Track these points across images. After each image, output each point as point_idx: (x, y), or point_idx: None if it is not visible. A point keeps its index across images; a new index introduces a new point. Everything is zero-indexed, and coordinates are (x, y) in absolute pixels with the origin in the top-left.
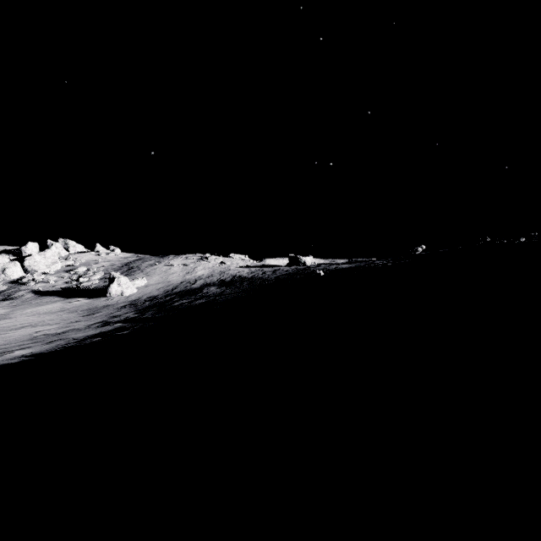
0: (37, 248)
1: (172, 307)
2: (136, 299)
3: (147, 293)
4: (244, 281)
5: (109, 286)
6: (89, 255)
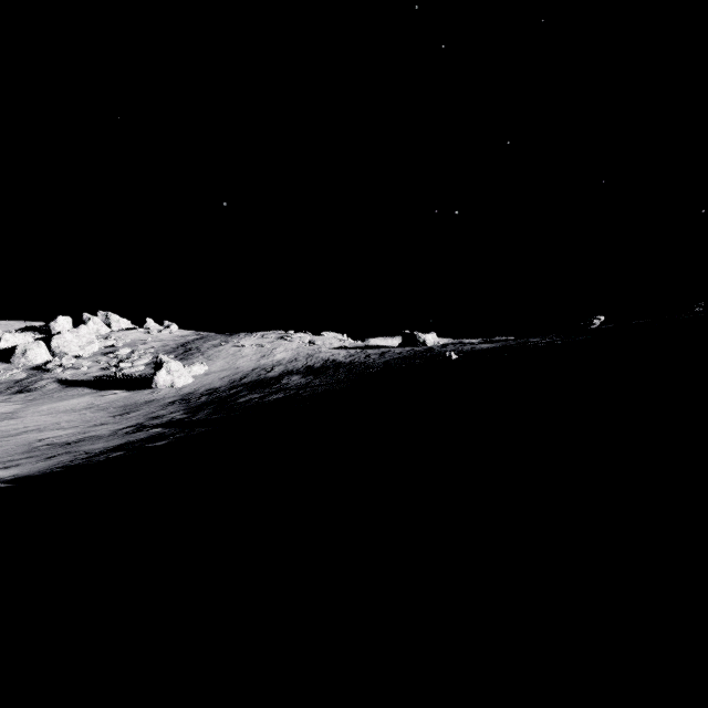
0: (70, 324)
1: (235, 404)
2: (190, 392)
3: (206, 384)
4: (340, 368)
5: (155, 375)
6: (136, 333)
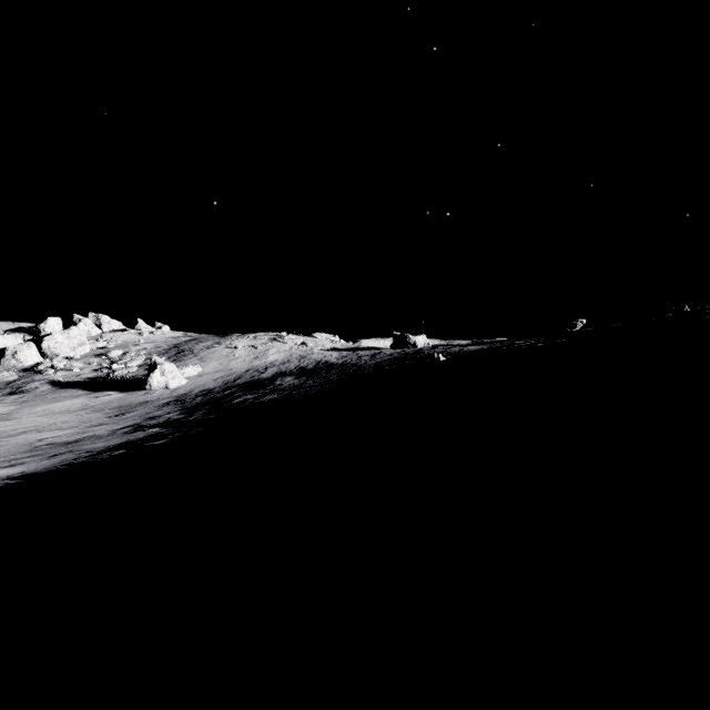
0: (60, 326)
1: (231, 405)
2: (185, 393)
3: (200, 385)
4: (332, 369)
5: (149, 376)
6: (127, 334)
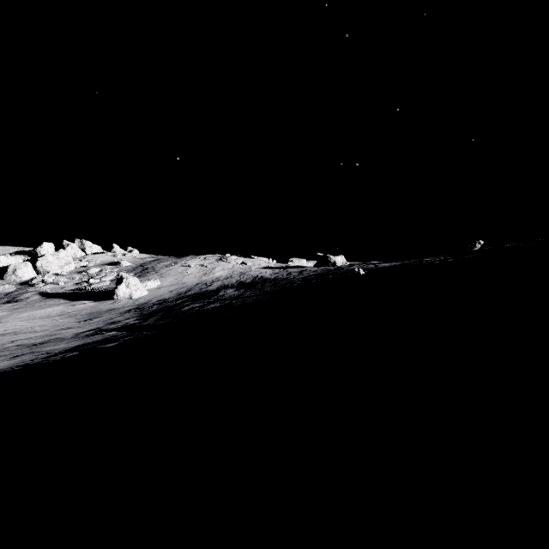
0: (53, 249)
1: (179, 312)
2: (144, 302)
3: (158, 296)
4: (266, 283)
5: (116, 288)
6: (105, 256)
